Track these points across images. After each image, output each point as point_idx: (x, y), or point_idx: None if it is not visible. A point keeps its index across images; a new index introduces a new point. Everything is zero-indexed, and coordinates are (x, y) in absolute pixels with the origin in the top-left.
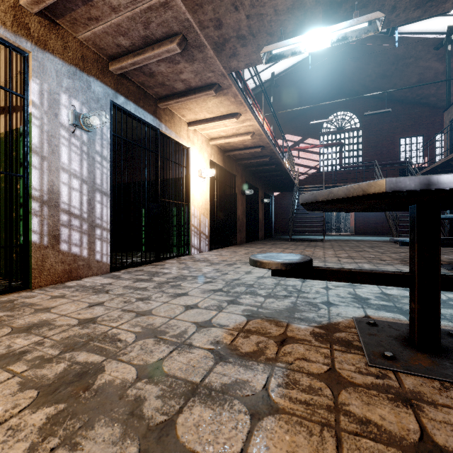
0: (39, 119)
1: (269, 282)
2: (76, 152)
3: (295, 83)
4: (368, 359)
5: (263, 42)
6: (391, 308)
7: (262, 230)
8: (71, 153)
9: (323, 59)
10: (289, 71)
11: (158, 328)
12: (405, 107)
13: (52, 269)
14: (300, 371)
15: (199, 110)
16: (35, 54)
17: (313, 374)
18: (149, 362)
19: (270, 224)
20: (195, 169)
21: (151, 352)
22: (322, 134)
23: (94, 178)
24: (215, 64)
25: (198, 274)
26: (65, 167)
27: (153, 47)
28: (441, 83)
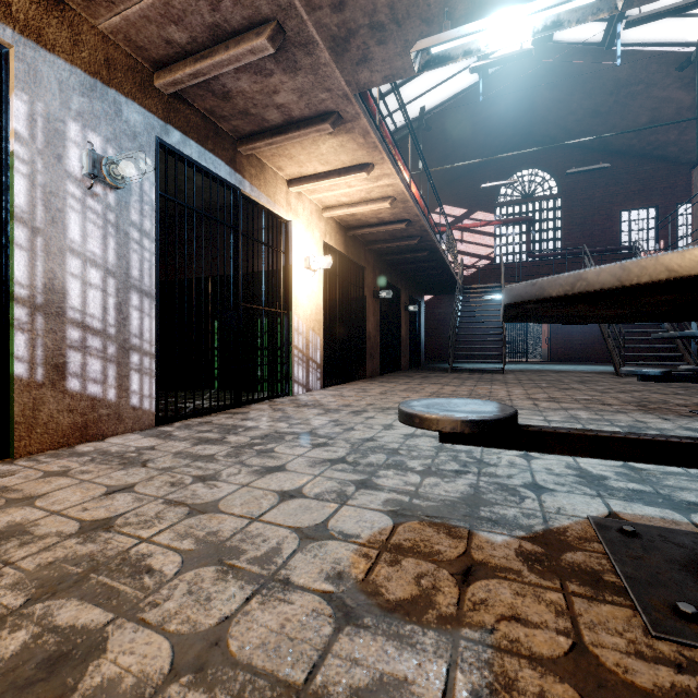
0: (29, 164)
1: (425, 444)
2: (96, 223)
3: (457, 124)
4: (647, 619)
5: (415, 37)
6: (653, 498)
7: (405, 355)
8: (86, 225)
9: (501, 86)
10: (448, 104)
11: (226, 541)
12: (630, 162)
13: (52, 423)
14: (513, 651)
15: (305, 158)
16: (21, 51)
17: (542, 661)
18: (201, 626)
19: (418, 345)
20: (300, 256)
21: (208, 601)
22: (499, 204)
23: (128, 267)
24: (333, 77)
25: (304, 431)
26: (76, 247)
27: (228, 44)
28: (686, 123)
